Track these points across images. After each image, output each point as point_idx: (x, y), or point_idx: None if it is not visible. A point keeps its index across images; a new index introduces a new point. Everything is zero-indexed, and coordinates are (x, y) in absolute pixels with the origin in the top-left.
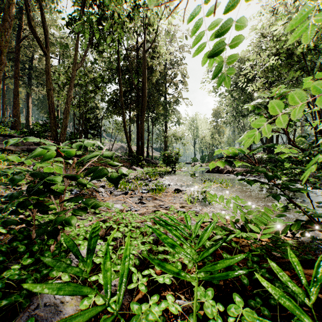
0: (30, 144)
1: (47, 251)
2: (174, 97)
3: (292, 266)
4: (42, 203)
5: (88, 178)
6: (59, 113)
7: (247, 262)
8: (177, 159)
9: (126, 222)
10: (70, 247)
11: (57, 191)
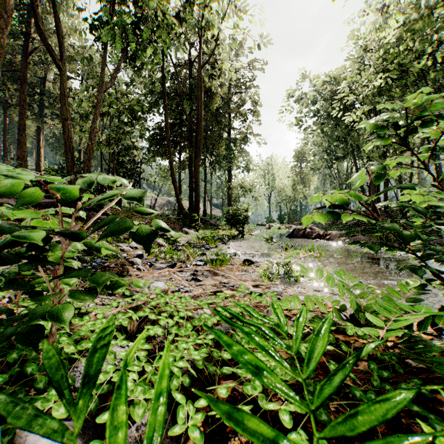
0: None
1: (31, 363)
2: (242, 133)
3: (443, 385)
4: (22, 279)
5: (119, 245)
6: (81, 156)
7: (372, 379)
8: (246, 218)
9: (171, 310)
10: (49, 369)
11: (46, 259)
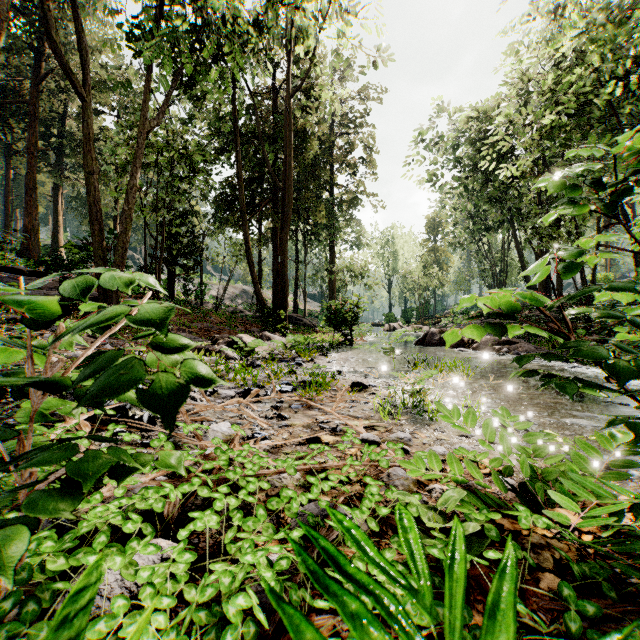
0: (53, 287)
1: None
2: (350, 193)
3: None
4: None
5: None
6: (117, 225)
7: (567, 616)
8: (356, 317)
9: (236, 477)
10: None
11: None
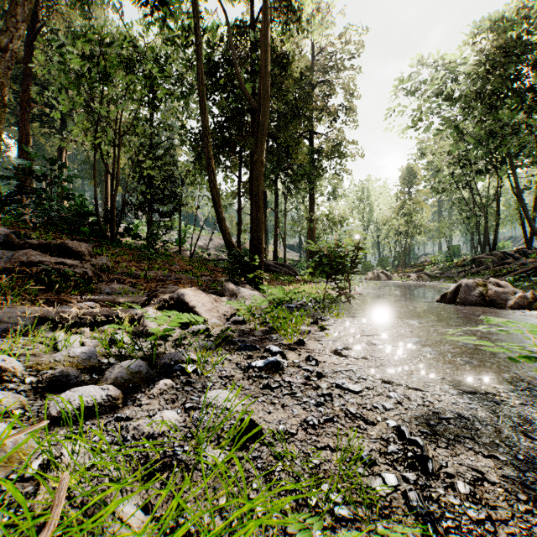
0: None
1: None
2: (329, 141)
3: None
4: None
5: None
6: (108, 179)
7: None
8: (357, 262)
9: None
10: None
11: None
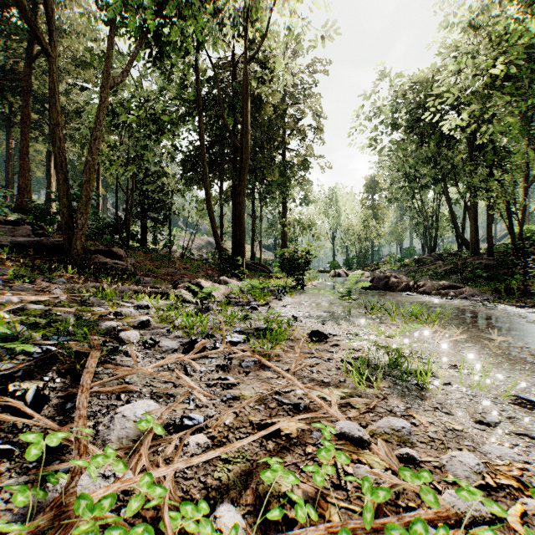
0: (26, 235)
1: None
2: (300, 156)
3: None
4: None
5: (119, 304)
6: (99, 185)
7: None
8: (308, 263)
9: None
10: None
11: None
